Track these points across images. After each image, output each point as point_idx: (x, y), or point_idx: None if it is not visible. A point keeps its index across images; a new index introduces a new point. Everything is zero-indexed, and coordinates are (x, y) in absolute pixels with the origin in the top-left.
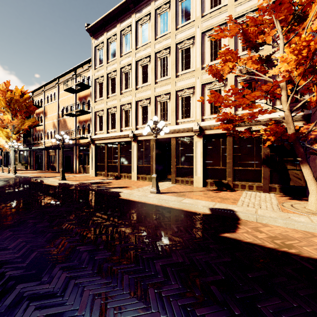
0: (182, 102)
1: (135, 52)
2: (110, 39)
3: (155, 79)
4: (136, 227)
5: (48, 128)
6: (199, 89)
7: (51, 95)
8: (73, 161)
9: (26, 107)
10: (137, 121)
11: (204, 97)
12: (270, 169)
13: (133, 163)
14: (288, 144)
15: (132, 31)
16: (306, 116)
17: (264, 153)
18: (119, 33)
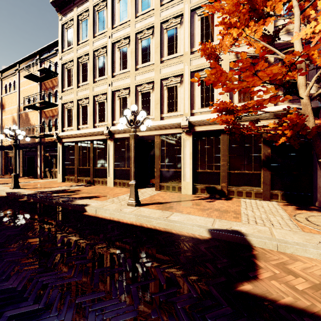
0: (167, 93)
1: (112, 32)
2: (81, 16)
3: (135, 64)
4: (94, 277)
5: (7, 124)
6: (188, 78)
7: (10, 84)
8: (37, 163)
9: None
10: (114, 115)
11: (194, 87)
12: (271, 172)
13: (109, 166)
14: (300, 142)
15: (108, 6)
16: (315, 109)
17: (264, 153)
18: (92, 9)
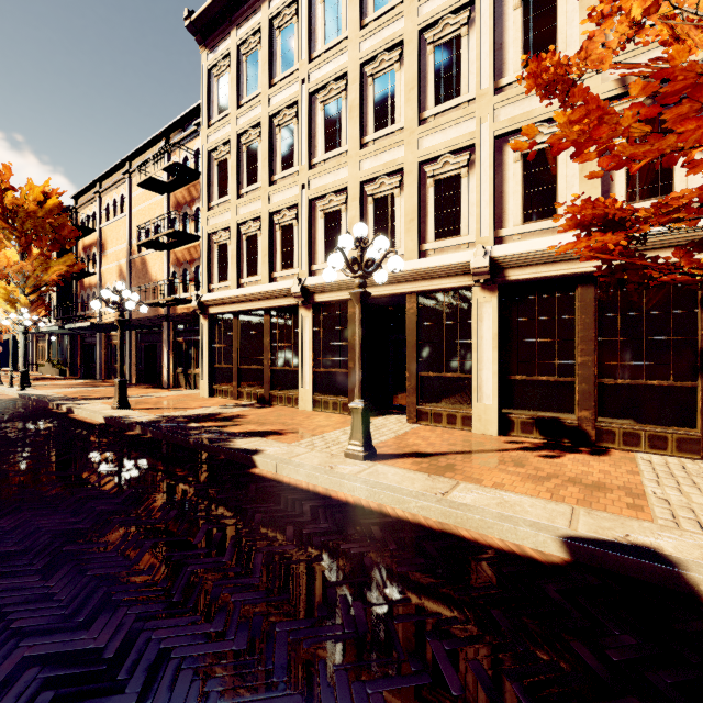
0: (435, 194)
1: (309, 70)
2: (246, 46)
3: (360, 135)
4: (276, 648)
5: (109, 280)
6: (488, 152)
7: (116, 203)
8: (163, 358)
9: (54, 229)
10: (313, 252)
11: (504, 173)
12: None
13: (303, 365)
14: None
15: (300, 14)
16: None
17: None
18: (267, 26)
